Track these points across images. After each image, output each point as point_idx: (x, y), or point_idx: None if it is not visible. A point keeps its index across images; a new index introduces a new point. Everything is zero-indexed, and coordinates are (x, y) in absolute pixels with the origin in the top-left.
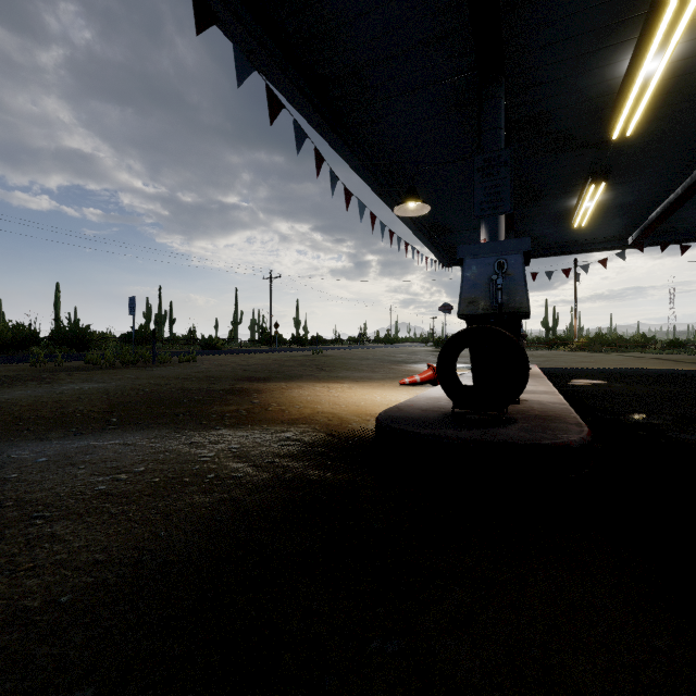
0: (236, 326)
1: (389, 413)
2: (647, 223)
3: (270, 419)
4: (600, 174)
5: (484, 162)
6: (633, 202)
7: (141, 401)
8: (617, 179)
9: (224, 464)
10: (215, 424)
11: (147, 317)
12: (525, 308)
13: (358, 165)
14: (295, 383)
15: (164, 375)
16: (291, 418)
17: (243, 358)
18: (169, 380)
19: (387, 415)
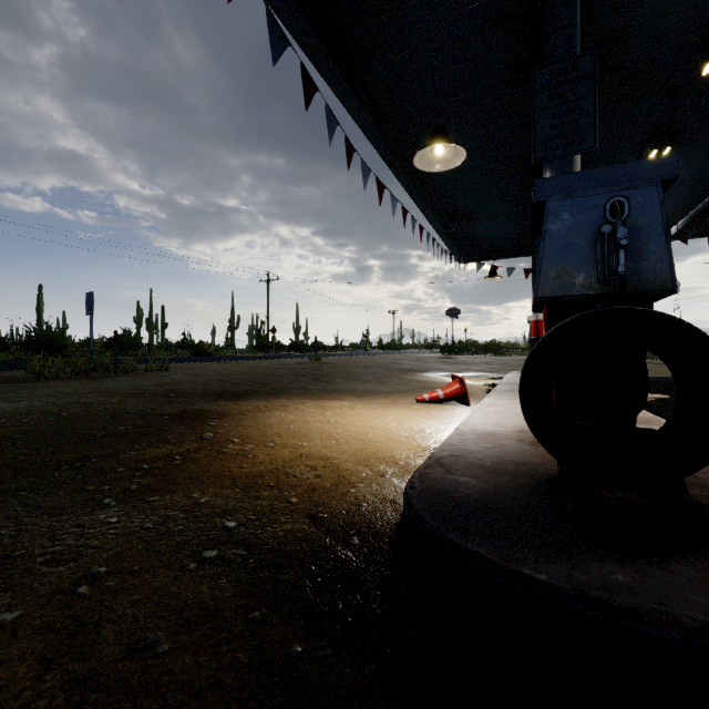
0: (232, 332)
1: (430, 483)
2: (701, 208)
3: (215, 474)
4: (666, 136)
5: (551, 77)
6: (691, 179)
7: (30, 436)
8: (682, 146)
9: (0, 677)
10: (108, 491)
11: (138, 321)
12: (666, 281)
13: (362, 115)
14: (279, 400)
15: (111, 389)
16: (253, 471)
17: (228, 366)
18: (112, 396)
19: (429, 492)
